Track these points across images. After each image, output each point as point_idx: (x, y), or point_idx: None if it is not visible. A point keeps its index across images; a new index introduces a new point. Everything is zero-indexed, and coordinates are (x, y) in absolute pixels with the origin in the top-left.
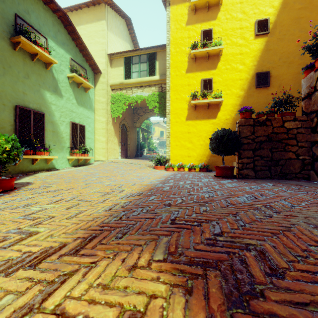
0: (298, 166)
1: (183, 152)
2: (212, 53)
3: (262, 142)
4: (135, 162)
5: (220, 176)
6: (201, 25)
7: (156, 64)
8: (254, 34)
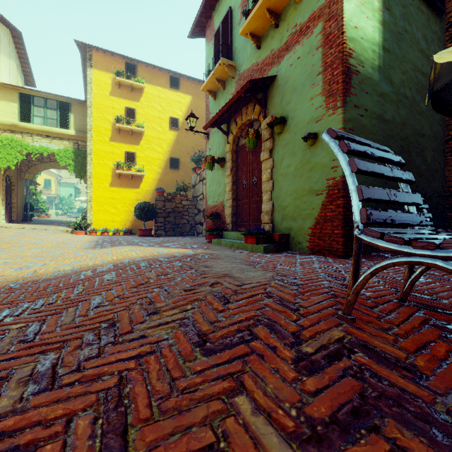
0: (189, 228)
1: (106, 217)
2: (136, 131)
3: (169, 212)
4: (39, 228)
5: (142, 235)
6: (126, 101)
7: (70, 117)
8: (169, 126)
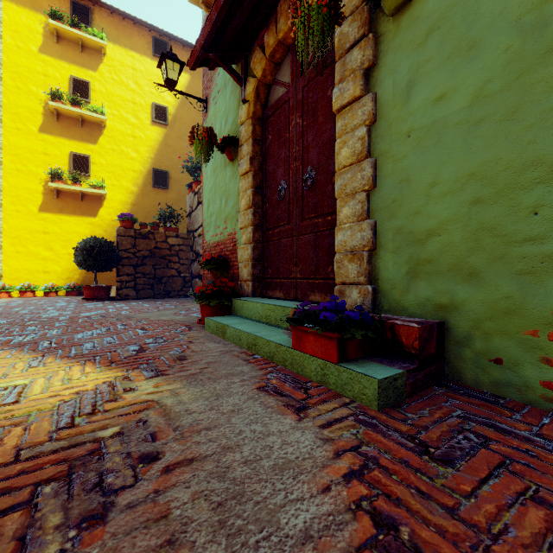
0: (180, 283)
1: (32, 265)
2: (90, 119)
3: (144, 257)
4: None
5: (89, 298)
6: (71, 67)
7: None
8: (151, 118)
